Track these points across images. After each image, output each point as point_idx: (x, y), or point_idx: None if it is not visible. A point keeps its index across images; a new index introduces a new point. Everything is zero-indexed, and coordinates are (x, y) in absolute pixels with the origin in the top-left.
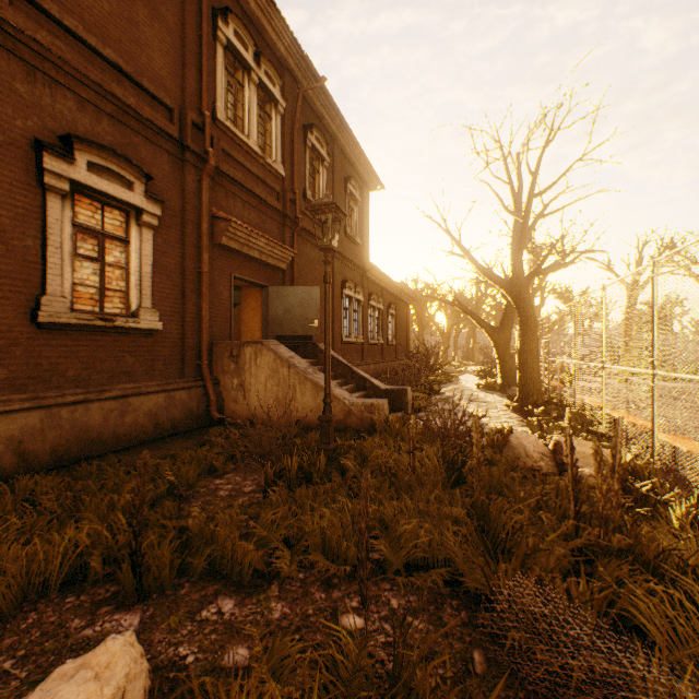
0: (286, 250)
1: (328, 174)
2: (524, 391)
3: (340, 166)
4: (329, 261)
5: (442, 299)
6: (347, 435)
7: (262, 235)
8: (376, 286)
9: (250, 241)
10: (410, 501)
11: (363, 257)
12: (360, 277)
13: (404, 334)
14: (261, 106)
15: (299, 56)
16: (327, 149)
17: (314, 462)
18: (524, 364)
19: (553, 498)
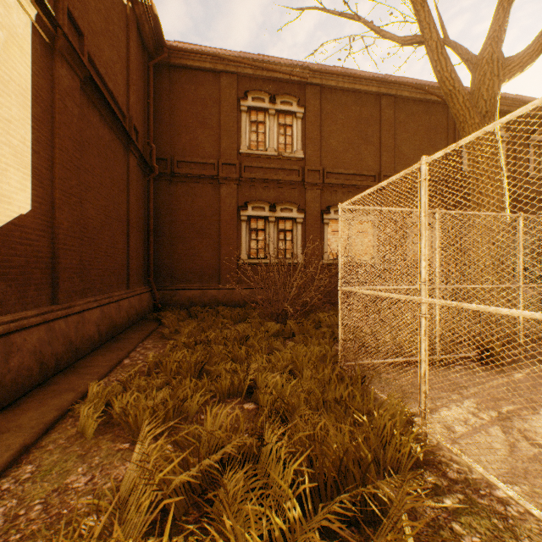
0: None
1: None
2: None
3: None
4: None
5: None
6: None
7: None
8: None
9: None
10: None
11: None
12: None
13: None
14: None
15: (518, 102)
16: None
17: None
18: None
19: None
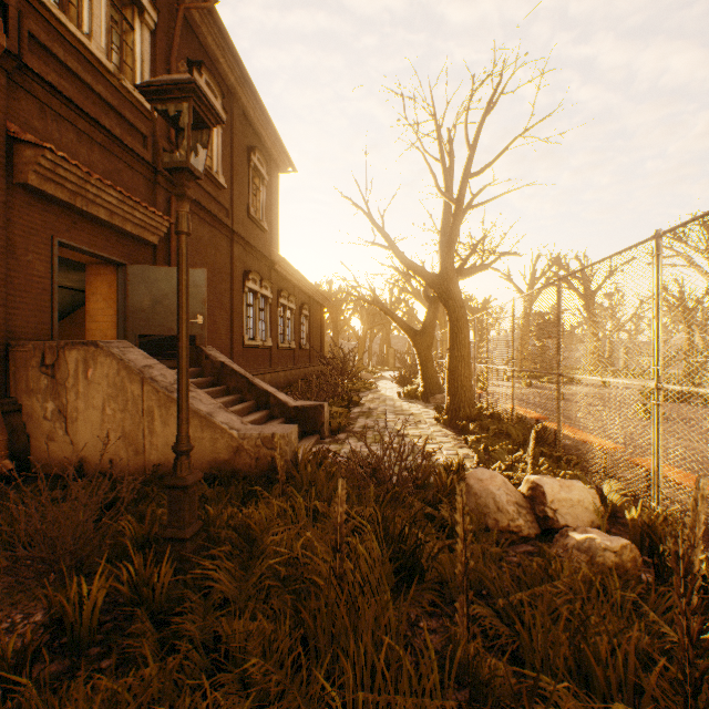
0: (157, 216)
1: (225, 135)
2: (456, 402)
3: (241, 130)
4: (185, 193)
5: (362, 298)
6: (228, 495)
7: (111, 184)
8: (287, 283)
9: (89, 191)
10: (337, 700)
11: (271, 246)
12: (268, 270)
13: (319, 338)
14: (114, 3)
15: None
16: (223, 103)
17: (145, 577)
18: (455, 371)
19: (603, 637)
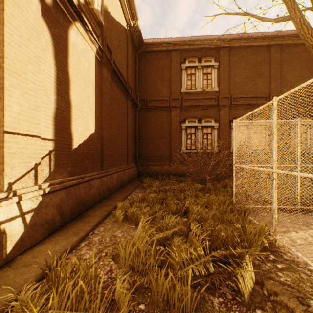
0: None
1: None
2: None
3: None
4: None
5: None
6: None
7: None
8: None
9: None
10: None
11: None
12: None
13: None
14: None
15: None
16: None
17: None
18: None
19: None
